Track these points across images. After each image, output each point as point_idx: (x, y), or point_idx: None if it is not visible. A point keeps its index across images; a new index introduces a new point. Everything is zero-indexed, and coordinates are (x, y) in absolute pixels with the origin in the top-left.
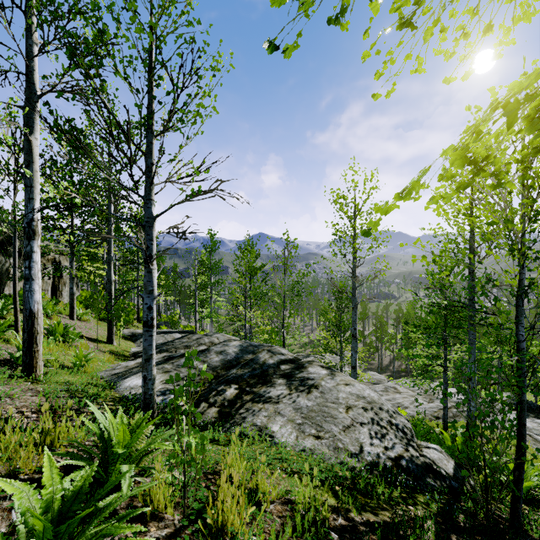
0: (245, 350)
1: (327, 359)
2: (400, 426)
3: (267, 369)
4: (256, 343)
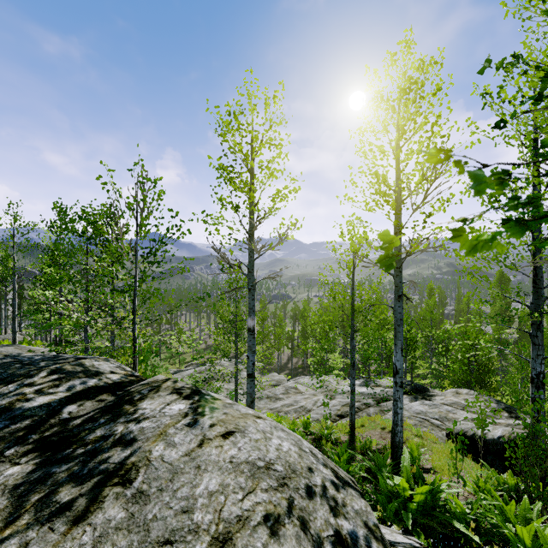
0: None
1: (224, 364)
2: (361, 539)
3: (2, 430)
4: (38, 357)
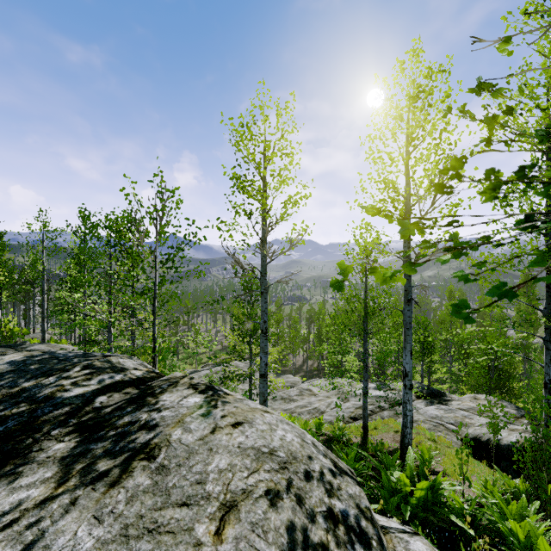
0: (22, 371)
1: (240, 365)
2: (352, 517)
3: (47, 414)
4: (71, 354)
